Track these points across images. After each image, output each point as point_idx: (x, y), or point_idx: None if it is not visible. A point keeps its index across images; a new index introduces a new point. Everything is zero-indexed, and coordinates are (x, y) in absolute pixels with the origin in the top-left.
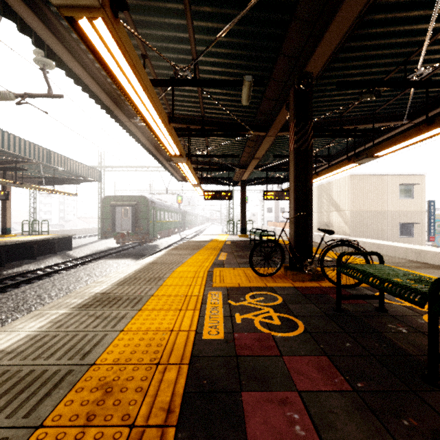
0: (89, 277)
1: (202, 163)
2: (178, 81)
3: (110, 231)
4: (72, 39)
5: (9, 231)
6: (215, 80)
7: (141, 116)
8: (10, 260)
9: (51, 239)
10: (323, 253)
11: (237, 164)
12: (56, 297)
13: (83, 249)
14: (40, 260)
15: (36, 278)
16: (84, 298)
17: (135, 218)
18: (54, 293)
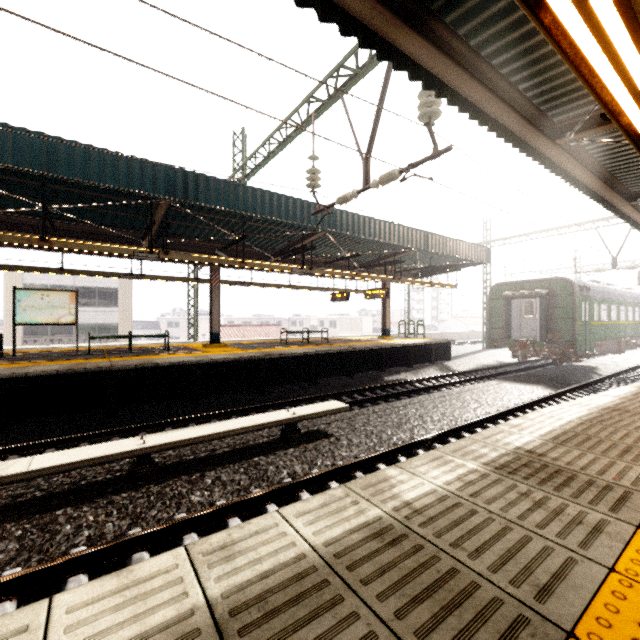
0: (477, 404)
1: None
2: None
3: (502, 337)
4: (469, 50)
5: (388, 332)
6: None
7: (609, 106)
8: (389, 366)
9: (427, 344)
10: None
11: None
12: (439, 423)
13: (464, 361)
14: (417, 370)
15: (414, 391)
16: (498, 450)
17: (547, 317)
18: (436, 418)
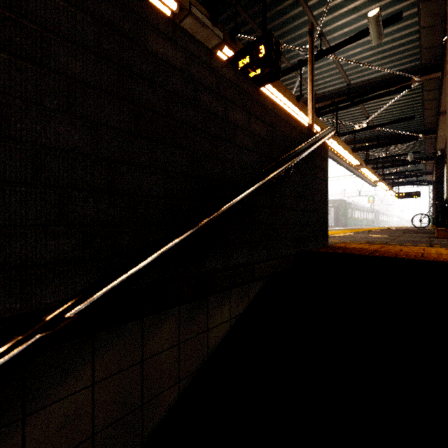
0: None
1: (393, 175)
2: (378, 158)
3: None
4: None
5: None
6: (395, 155)
7: (365, 175)
8: None
9: None
10: (446, 217)
11: (424, 172)
12: None
13: None
14: None
15: None
16: None
17: (336, 215)
18: None
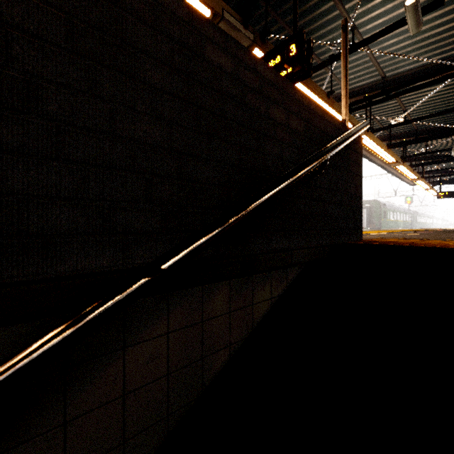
0: None
1: (434, 173)
2: (417, 155)
3: None
4: None
5: None
6: (436, 151)
7: (402, 173)
8: None
9: None
10: None
11: None
12: None
13: None
14: None
15: None
16: None
17: (369, 217)
18: None
